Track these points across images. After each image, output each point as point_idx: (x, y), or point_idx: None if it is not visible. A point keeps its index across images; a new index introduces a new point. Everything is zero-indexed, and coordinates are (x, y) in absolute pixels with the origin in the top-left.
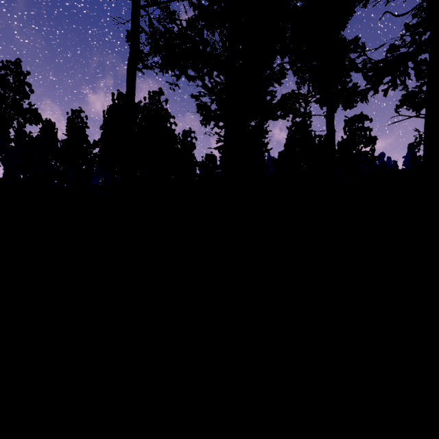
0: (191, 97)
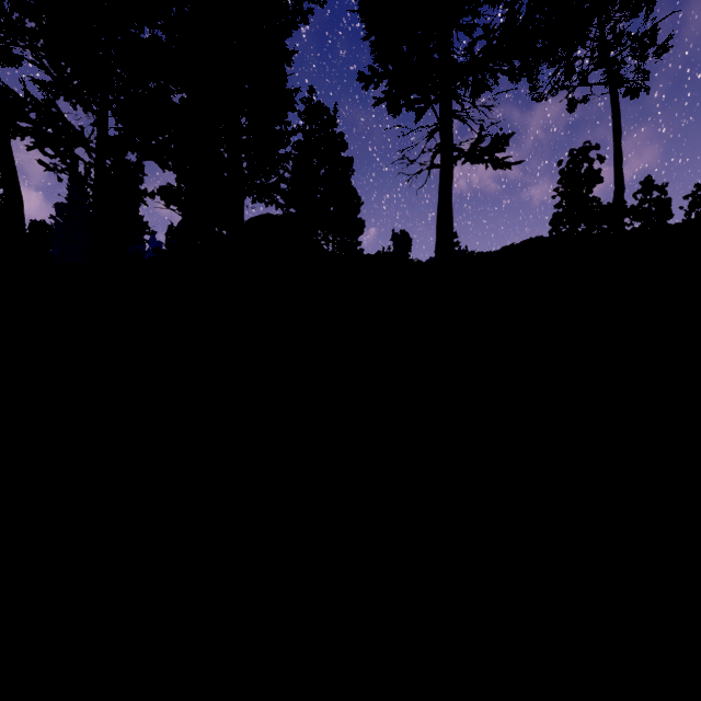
0: (38, 163)
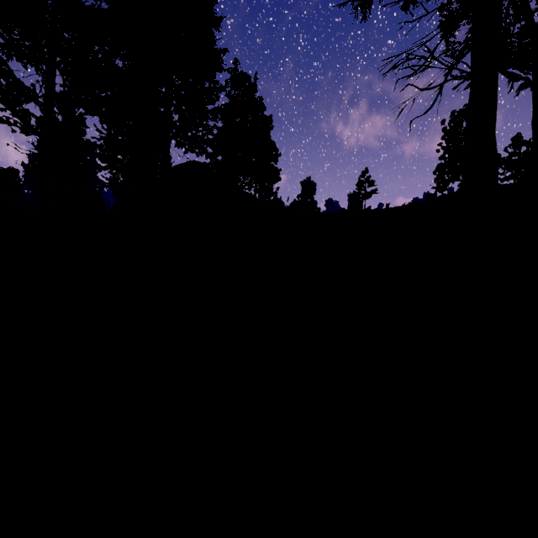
0: None
